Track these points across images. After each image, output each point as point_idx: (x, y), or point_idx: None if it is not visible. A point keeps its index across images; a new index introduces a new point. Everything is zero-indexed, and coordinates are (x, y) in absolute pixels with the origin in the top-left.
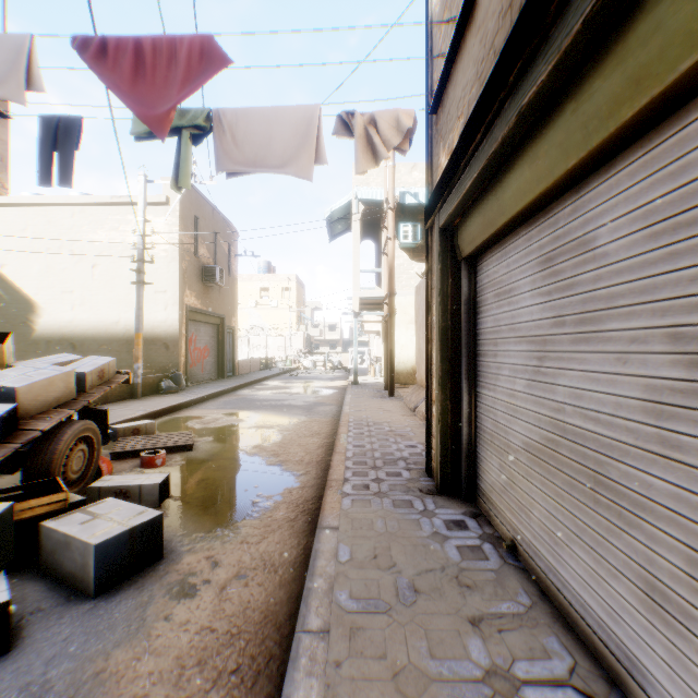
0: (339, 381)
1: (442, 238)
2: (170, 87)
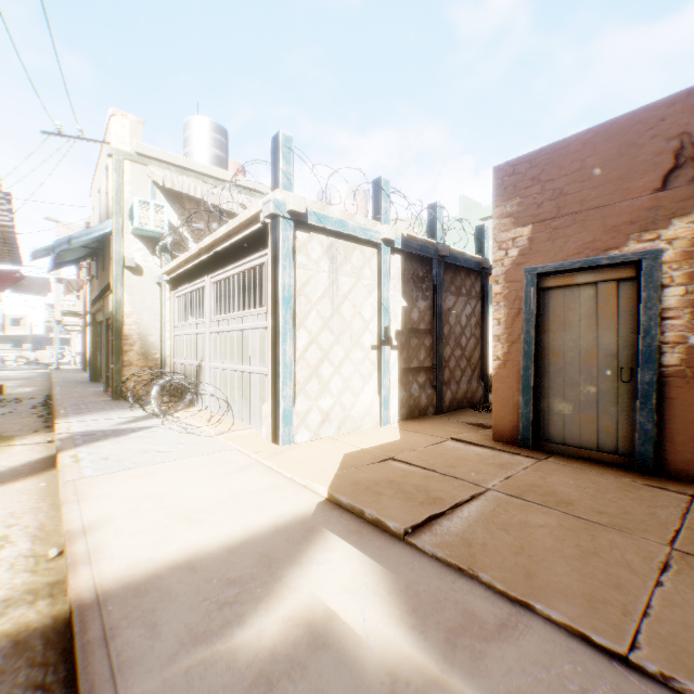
0: (42, 370)
1: (94, 316)
2: (9, 282)
